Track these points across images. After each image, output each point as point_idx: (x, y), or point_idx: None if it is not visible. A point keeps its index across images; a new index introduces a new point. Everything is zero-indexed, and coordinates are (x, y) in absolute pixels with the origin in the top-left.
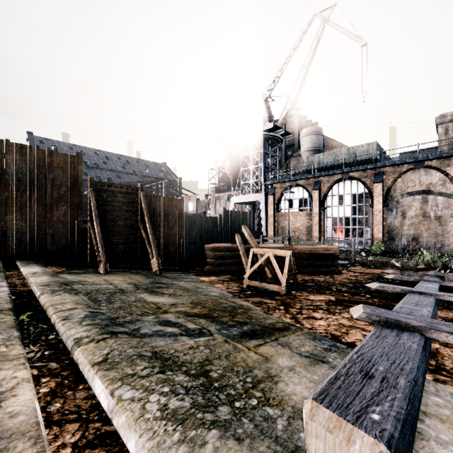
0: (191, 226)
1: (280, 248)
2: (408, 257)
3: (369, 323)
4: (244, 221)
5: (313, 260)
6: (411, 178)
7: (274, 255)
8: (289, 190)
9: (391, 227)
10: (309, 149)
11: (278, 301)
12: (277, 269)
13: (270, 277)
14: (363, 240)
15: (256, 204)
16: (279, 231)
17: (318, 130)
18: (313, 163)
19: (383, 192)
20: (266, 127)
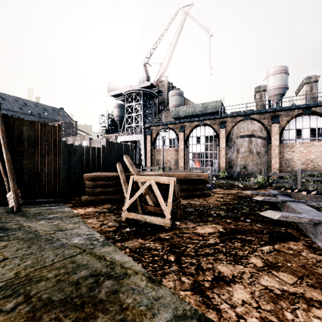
0: (70, 155)
1: (159, 175)
2: (242, 180)
3: (295, 275)
4: (126, 153)
5: (187, 185)
6: (242, 126)
7: (157, 183)
8: (163, 129)
9: (230, 159)
10: (175, 105)
11: (164, 244)
12: (160, 198)
13: (151, 206)
14: (213, 168)
15: (137, 143)
16: (155, 162)
17: (180, 93)
18: (179, 112)
19: (226, 135)
20: (145, 84)
